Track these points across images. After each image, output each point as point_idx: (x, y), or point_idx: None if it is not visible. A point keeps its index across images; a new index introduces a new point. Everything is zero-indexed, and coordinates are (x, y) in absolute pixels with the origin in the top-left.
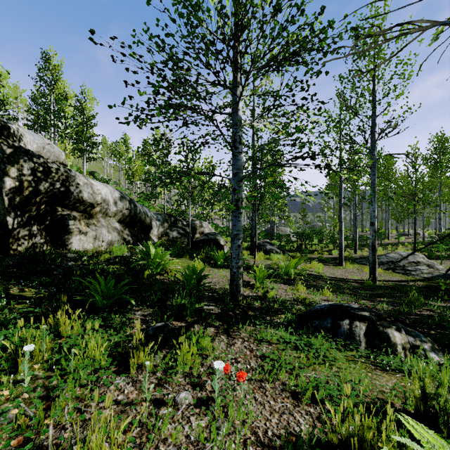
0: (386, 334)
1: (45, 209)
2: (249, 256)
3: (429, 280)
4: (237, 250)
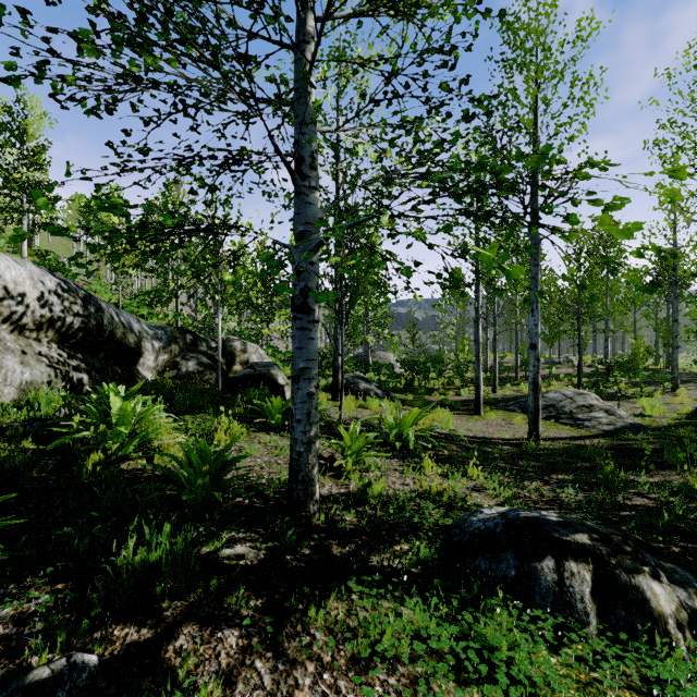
0: (638, 591)
1: None
2: (330, 404)
3: (612, 434)
4: (305, 404)
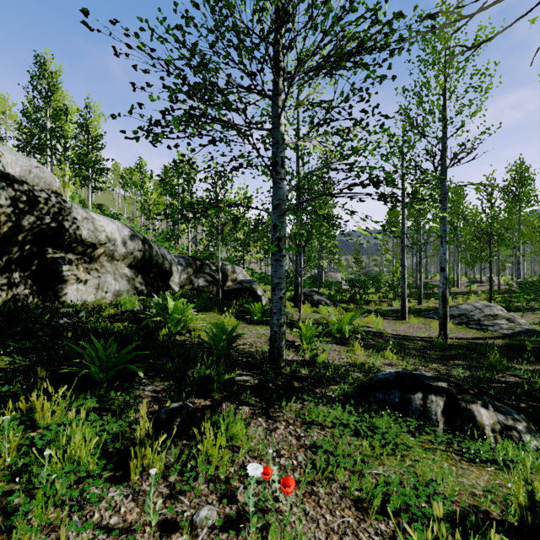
0: (470, 411)
1: (30, 251)
2: (292, 309)
3: (510, 337)
4: (278, 303)
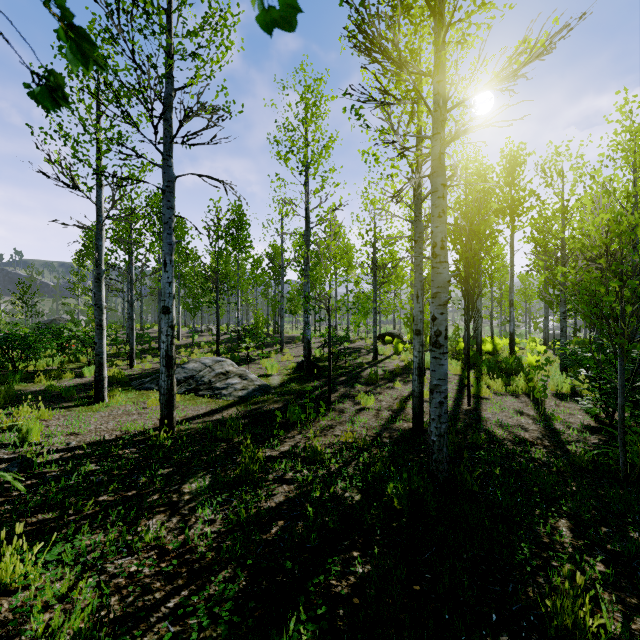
0: None
1: None
2: None
3: (246, 399)
4: None
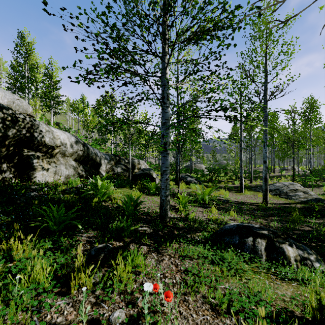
0: (281, 248)
1: (13, 151)
2: (174, 186)
3: (305, 202)
4: (165, 183)
